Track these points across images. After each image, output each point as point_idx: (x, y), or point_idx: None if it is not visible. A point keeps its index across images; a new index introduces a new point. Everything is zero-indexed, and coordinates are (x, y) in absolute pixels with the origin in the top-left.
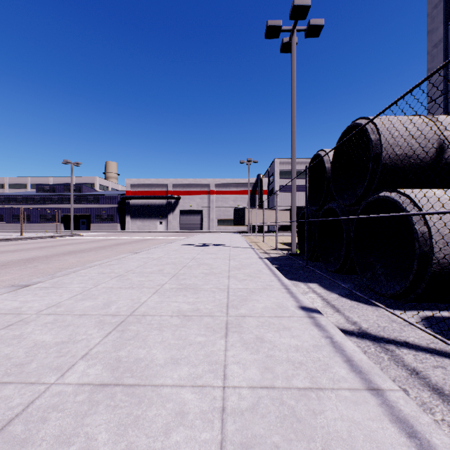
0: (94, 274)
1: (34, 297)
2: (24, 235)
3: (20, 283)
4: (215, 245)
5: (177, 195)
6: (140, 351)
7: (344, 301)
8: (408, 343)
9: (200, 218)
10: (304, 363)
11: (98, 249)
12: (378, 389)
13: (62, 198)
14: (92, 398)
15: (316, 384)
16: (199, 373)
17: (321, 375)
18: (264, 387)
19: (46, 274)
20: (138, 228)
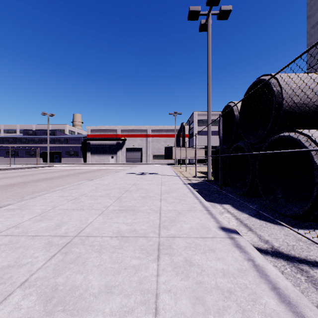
0: (55, 197)
1: None
2: (12, 166)
3: None
4: (151, 174)
5: (124, 138)
6: (78, 276)
7: (254, 221)
8: None
9: (140, 154)
10: (232, 292)
11: (64, 177)
12: None
13: (41, 140)
14: None
15: None
16: (131, 305)
17: (252, 307)
18: None
19: (20, 197)
20: (96, 161)
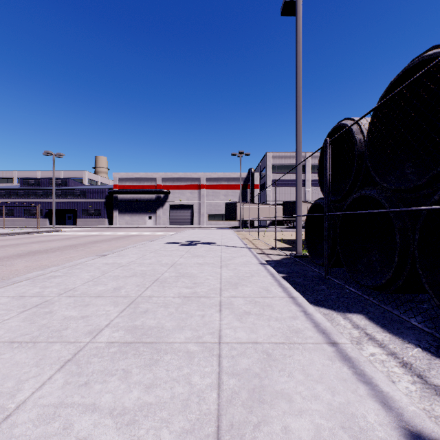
0: (3, 300)
1: None
2: None
3: None
4: (204, 244)
5: (167, 190)
6: None
7: None
8: None
9: (190, 213)
10: None
11: (66, 249)
12: None
13: (47, 192)
14: None
15: None
16: None
17: None
18: None
19: None
20: (126, 224)
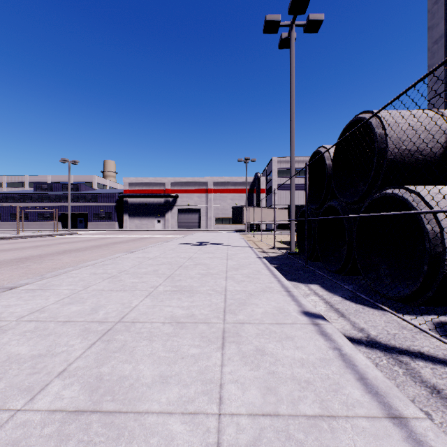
0: (86, 275)
1: (17, 300)
2: (20, 234)
3: (5, 285)
4: (213, 244)
5: (175, 194)
6: (126, 366)
7: (349, 305)
8: (423, 354)
9: (197, 216)
10: (311, 382)
11: (93, 248)
12: (401, 416)
13: (60, 197)
14: (62, 430)
15: (327, 410)
16: (191, 395)
17: (332, 397)
18: (266, 414)
19: (37, 274)
20: (136, 227)
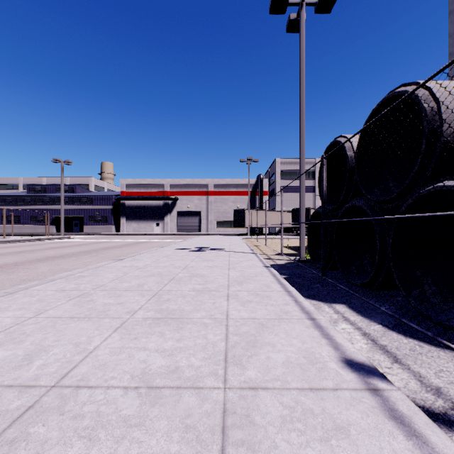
0: (49, 292)
1: None
2: (8, 238)
3: None
4: (213, 250)
5: (174, 196)
6: None
7: (397, 339)
8: None
9: (198, 220)
10: None
11: (81, 255)
12: None
13: (54, 199)
14: None
15: None
16: None
17: None
18: None
19: None
20: (133, 231)
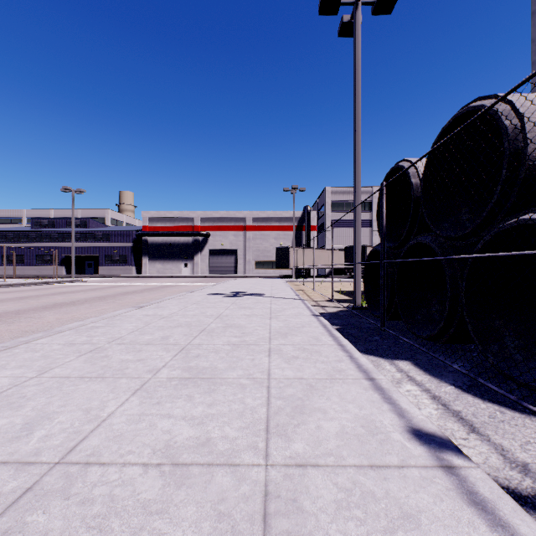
0: (56, 347)
1: None
2: (8, 281)
3: None
4: (251, 295)
5: (206, 232)
6: None
7: (474, 404)
8: None
9: (233, 259)
10: None
11: (95, 301)
12: None
13: (63, 235)
14: None
15: None
16: None
17: None
18: None
19: None
20: (157, 272)
